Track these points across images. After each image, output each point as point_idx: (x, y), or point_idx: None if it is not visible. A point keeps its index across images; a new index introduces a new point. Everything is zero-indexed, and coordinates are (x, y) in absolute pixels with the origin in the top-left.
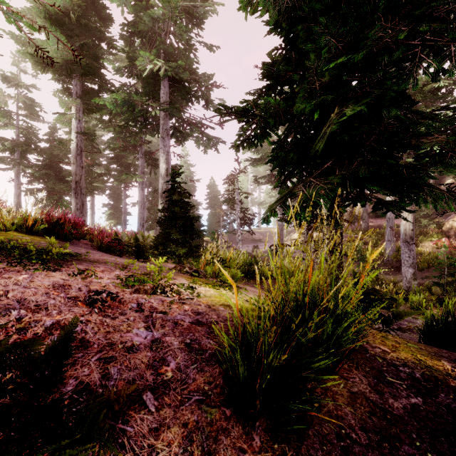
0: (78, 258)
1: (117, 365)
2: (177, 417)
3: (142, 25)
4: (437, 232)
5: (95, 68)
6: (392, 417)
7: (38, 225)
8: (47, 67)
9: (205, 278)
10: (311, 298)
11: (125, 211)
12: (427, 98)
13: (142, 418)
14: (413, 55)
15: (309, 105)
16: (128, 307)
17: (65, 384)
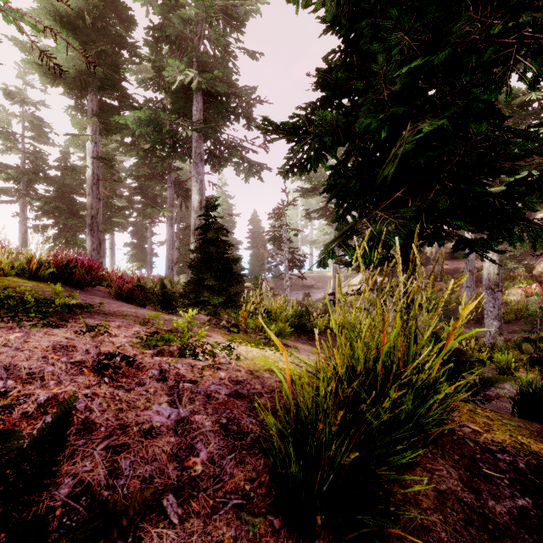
0: (88, 310)
1: (129, 457)
2: (207, 532)
3: (171, 28)
4: (526, 277)
5: (114, 81)
6: (494, 527)
7: (44, 269)
8: (57, 79)
9: (246, 335)
10: (383, 365)
11: (151, 251)
12: (515, 114)
13: (161, 534)
14: (506, 57)
15: (375, 120)
16: (148, 375)
17: (59, 485)
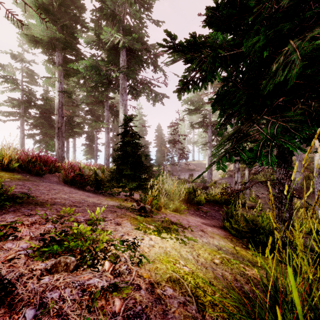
0: (15, 204)
1: None
2: None
3: (106, 8)
4: None
5: (72, 44)
6: None
7: (14, 163)
8: (38, 44)
9: (151, 217)
10: None
11: (96, 149)
12: None
13: None
14: None
15: (263, 37)
16: None
17: None
